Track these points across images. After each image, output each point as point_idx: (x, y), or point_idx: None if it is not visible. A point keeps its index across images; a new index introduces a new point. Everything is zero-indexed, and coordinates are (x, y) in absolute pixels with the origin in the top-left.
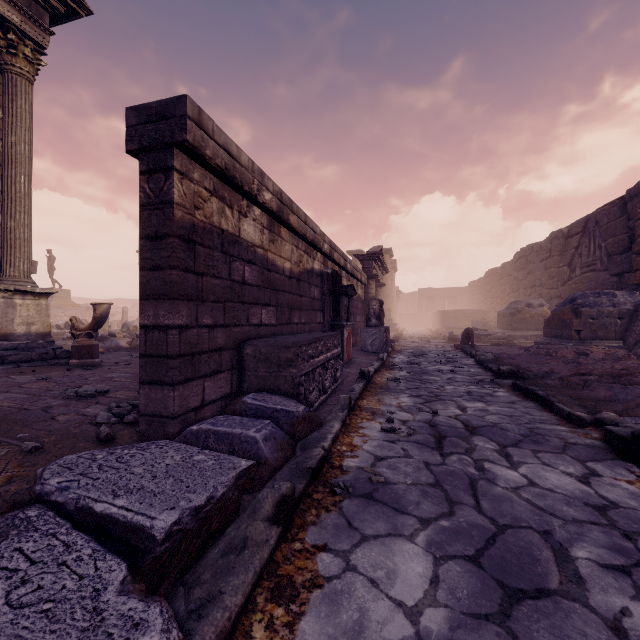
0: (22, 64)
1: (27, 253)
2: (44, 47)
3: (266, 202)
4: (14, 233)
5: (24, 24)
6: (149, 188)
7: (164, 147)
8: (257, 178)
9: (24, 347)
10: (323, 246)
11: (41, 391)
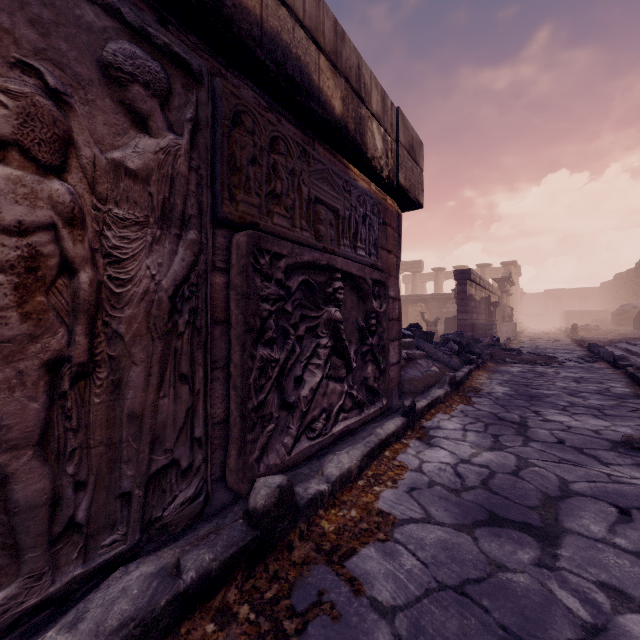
0: None
1: None
2: None
3: (477, 282)
4: None
5: None
6: (460, 288)
7: (464, 279)
8: (476, 276)
9: None
10: (486, 286)
11: None
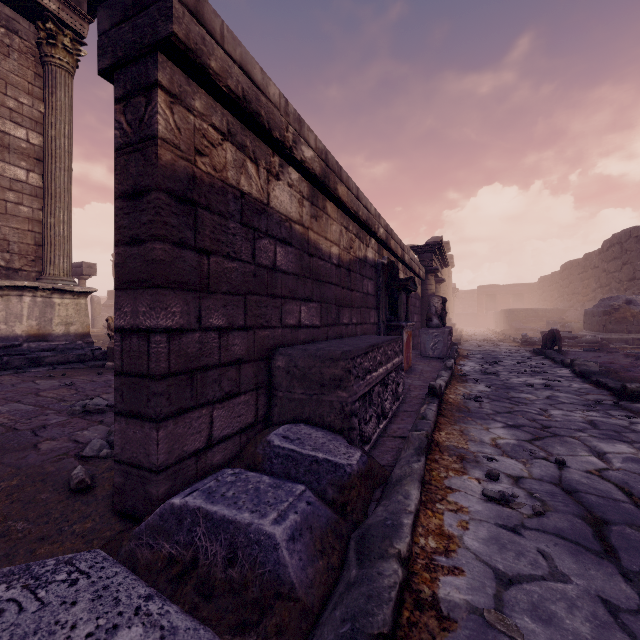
0: (61, 55)
1: (67, 251)
2: (83, 36)
3: (306, 160)
4: (54, 230)
5: (62, 12)
6: (126, 121)
7: (144, 53)
8: (293, 125)
9: (62, 348)
10: (378, 230)
11: (53, 401)
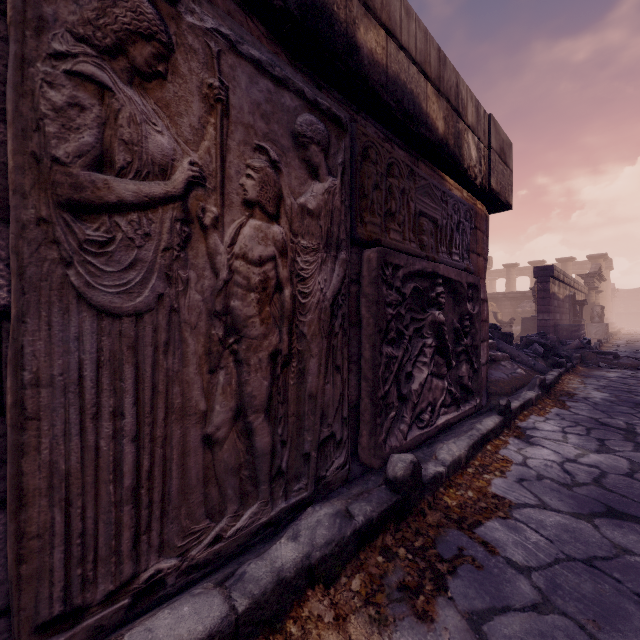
0: None
1: None
2: None
3: (561, 279)
4: None
5: None
6: (540, 286)
7: (546, 277)
8: (560, 273)
9: None
10: (571, 283)
11: None
